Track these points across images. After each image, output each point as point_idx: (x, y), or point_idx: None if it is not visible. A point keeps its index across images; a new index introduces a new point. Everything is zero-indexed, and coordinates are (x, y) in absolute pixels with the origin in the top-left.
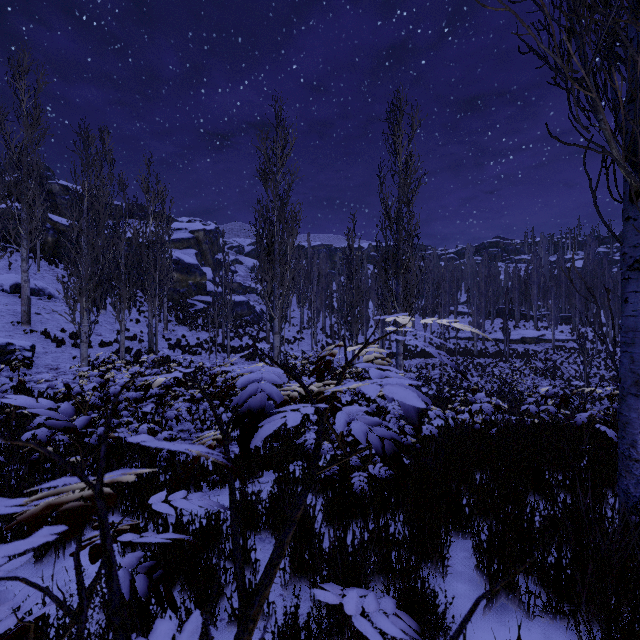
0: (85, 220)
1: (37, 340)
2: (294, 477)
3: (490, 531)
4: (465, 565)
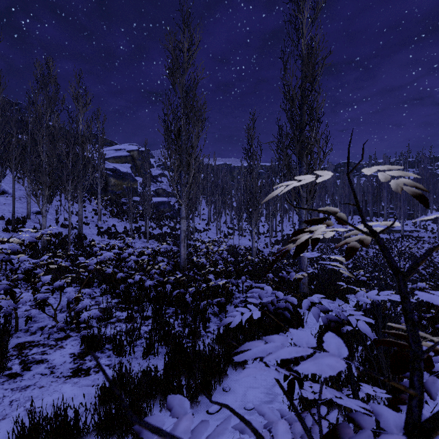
0: None
1: None
2: None
3: None
4: None
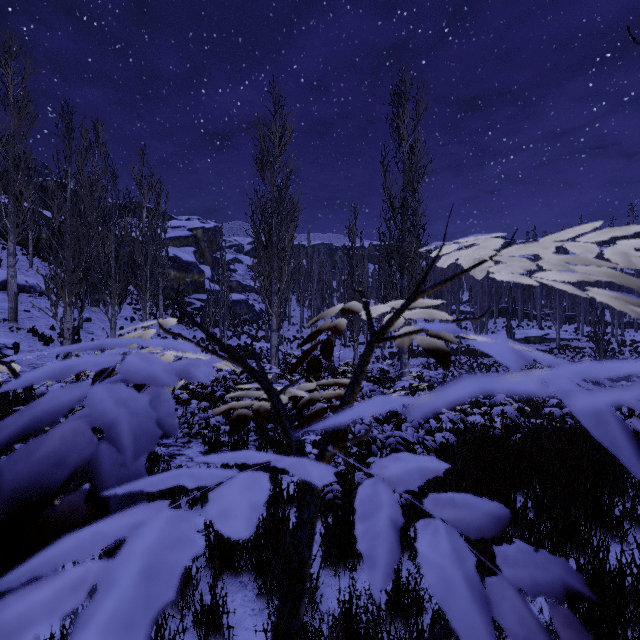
0: (68, 208)
1: (23, 338)
2: (288, 495)
3: (569, 603)
4: None
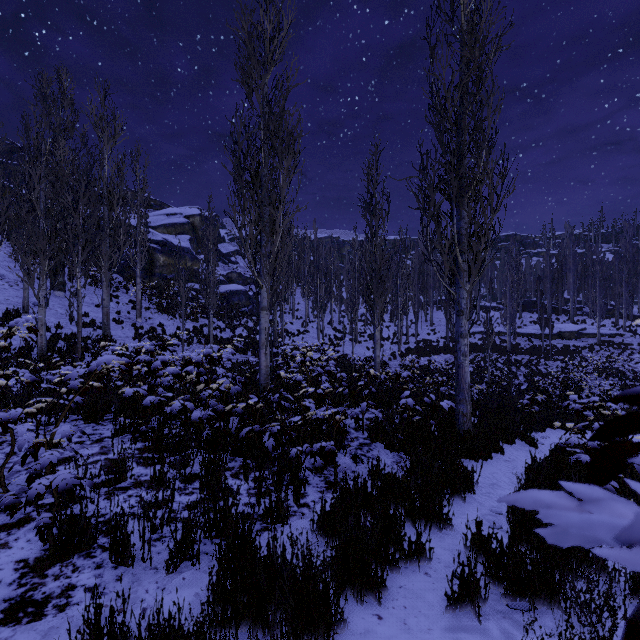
0: None
1: None
2: None
3: None
4: None
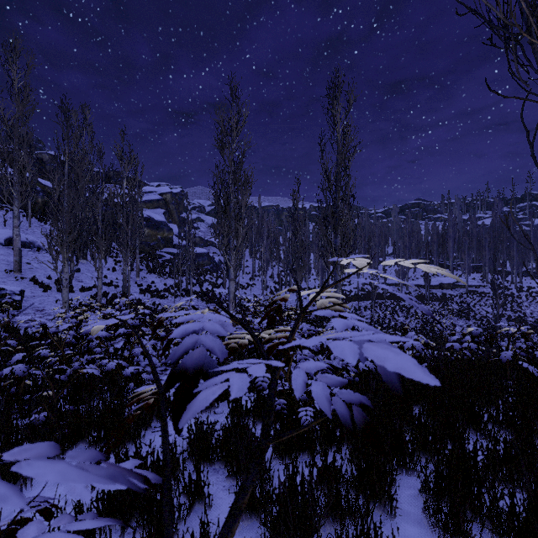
0: (66, 182)
1: (26, 286)
2: (246, 409)
3: (437, 472)
4: (412, 504)
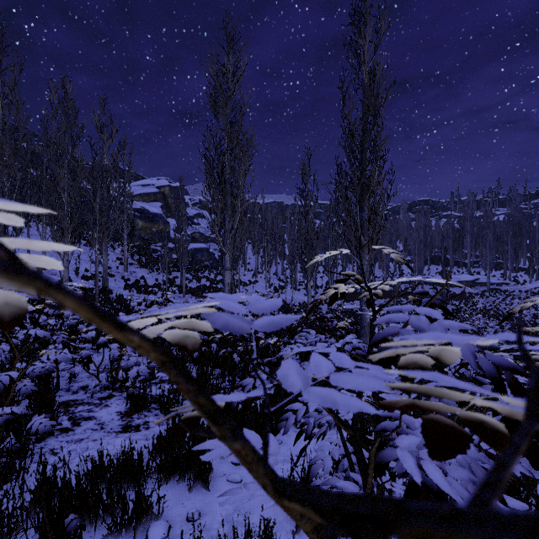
0: None
1: None
2: None
3: None
4: None
